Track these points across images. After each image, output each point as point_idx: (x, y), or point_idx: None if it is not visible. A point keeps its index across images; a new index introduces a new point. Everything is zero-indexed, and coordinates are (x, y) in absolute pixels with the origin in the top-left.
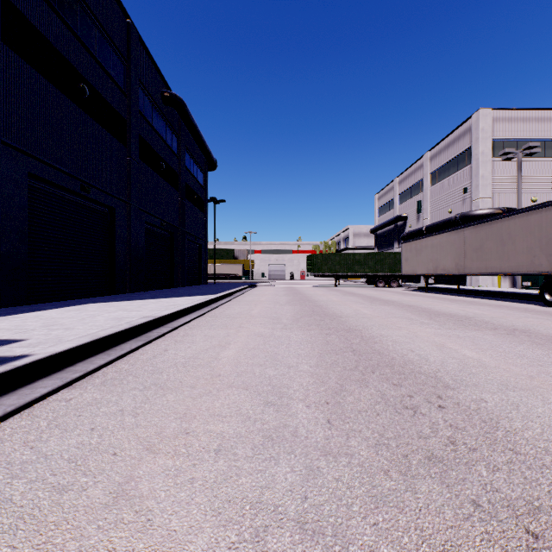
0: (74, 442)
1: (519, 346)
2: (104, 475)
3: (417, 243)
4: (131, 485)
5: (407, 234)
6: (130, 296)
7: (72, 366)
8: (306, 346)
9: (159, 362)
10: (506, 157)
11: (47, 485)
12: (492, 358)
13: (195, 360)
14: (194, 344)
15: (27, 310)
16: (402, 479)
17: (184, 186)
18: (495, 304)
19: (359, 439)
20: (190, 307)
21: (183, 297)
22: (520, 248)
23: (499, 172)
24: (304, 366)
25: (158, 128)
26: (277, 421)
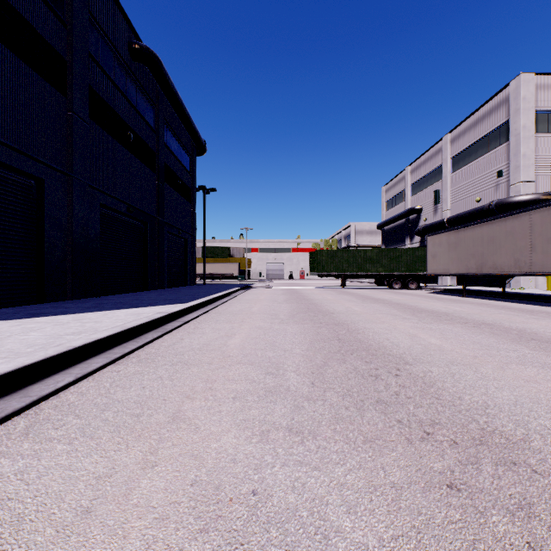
0: None
1: None
2: None
3: (451, 235)
4: None
5: (423, 228)
6: (58, 306)
7: None
8: None
9: None
10: None
11: None
12: None
13: None
14: None
15: None
16: None
17: (162, 167)
18: None
19: None
20: (105, 338)
21: (133, 308)
22: None
23: (544, 151)
24: None
25: (123, 87)
26: None
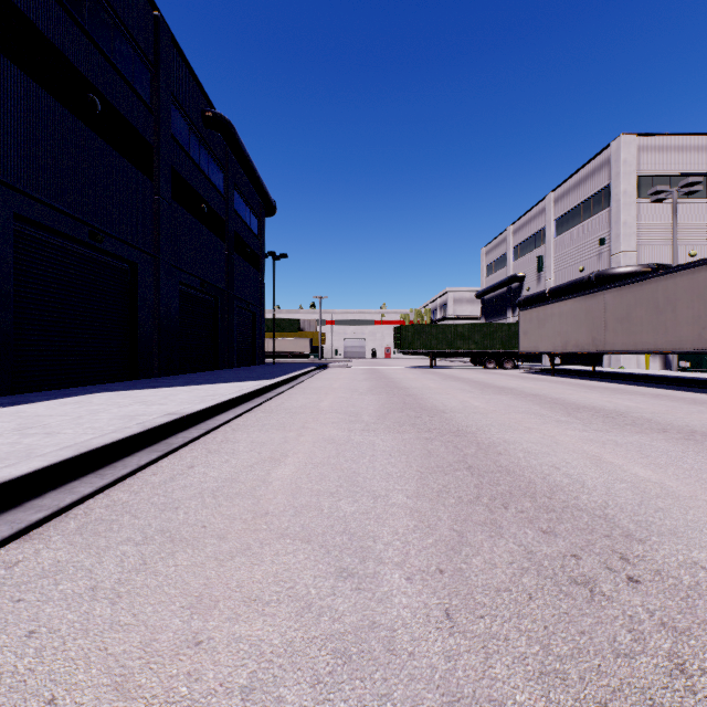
0: None
1: None
2: None
3: (540, 311)
4: None
5: (524, 299)
6: (158, 381)
7: (39, 497)
8: (399, 459)
9: (176, 489)
10: (657, 197)
11: None
12: (680, 481)
13: (232, 485)
14: (235, 456)
15: (6, 404)
16: None
17: (232, 236)
18: (649, 392)
19: (507, 659)
20: (235, 398)
21: (228, 383)
22: (683, 317)
23: (647, 218)
24: (397, 497)
25: (197, 158)
26: (358, 613)
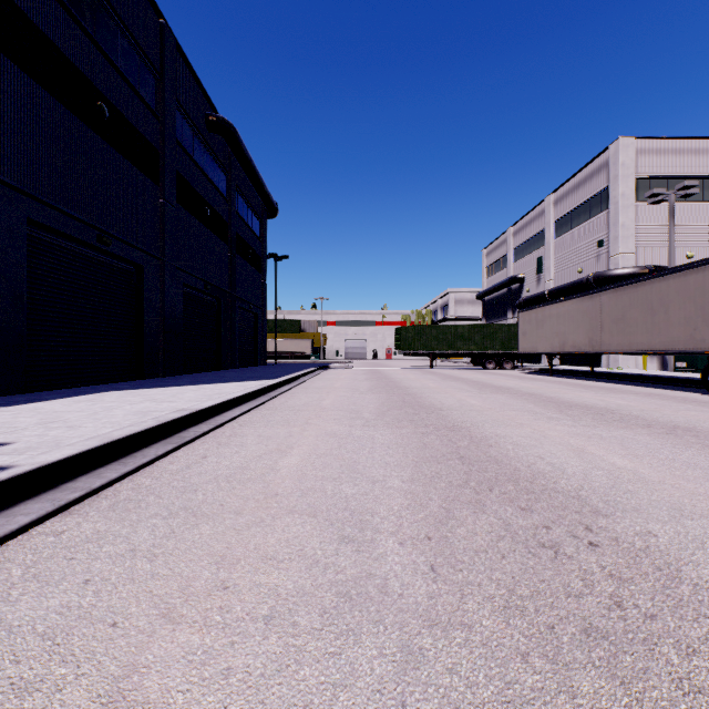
0: (57, 603)
1: (686, 451)
2: (93, 663)
3: (539, 312)
4: (133, 680)
5: (524, 300)
6: (163, 381)
7: (72, 481)
8: (396, 451)
9: (193, 475)
10: (654, 200)
11: (2, 681)
12: (653, 468)
13: (243, 472)
14: (244, 448)
15: (23, 401)
16: (550, 669)
17: (235, 238)
18: (643, 391)
19: (479, 598)
20: (240, 396)
21: (232, 382)
22: (676, 319)
23: (645, 220)
24: (394, 481)
25: (201, 162)
26: (357, 568)
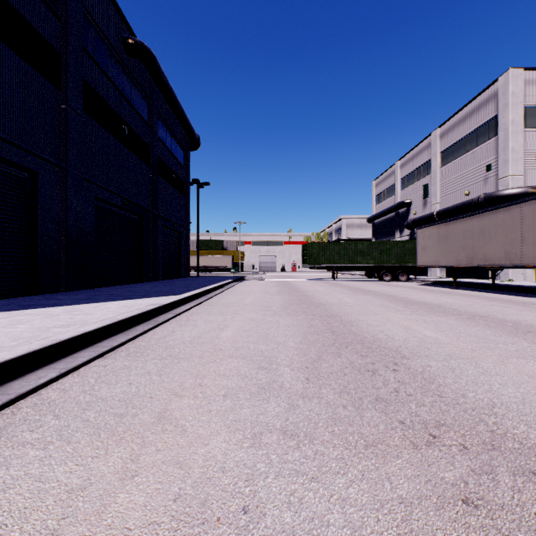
0: None
1: None
2: None
3: (441, 228)
4: None
5: (413, 221)
6: (51, 298)
7: None
8: None
9: None
10: None
11: None
12: None
13: None
14: None
15: None
16: None
17: (156, 161)
18: None
19: None
20: (93, 331)
21: (126, 300)
22: None
23: (532, 145)
24: None
25: (118, 82)
26: None
